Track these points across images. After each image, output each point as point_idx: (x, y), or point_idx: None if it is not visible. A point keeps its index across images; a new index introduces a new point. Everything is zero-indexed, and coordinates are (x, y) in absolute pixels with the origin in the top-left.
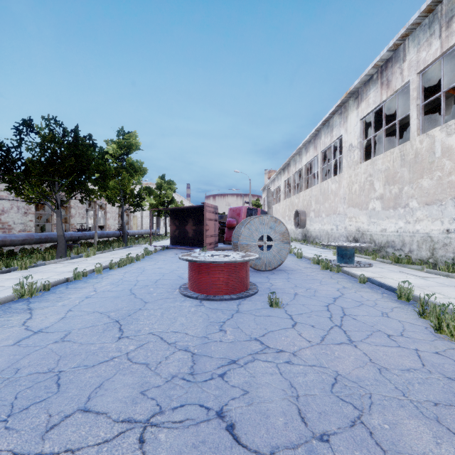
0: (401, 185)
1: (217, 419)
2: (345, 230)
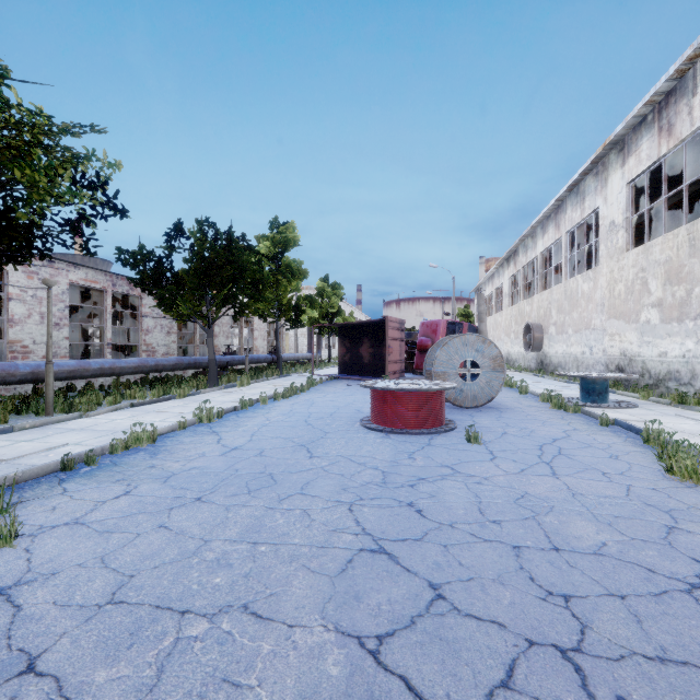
0: (689, 286)
1: (407, 506)
2: (604, 354)
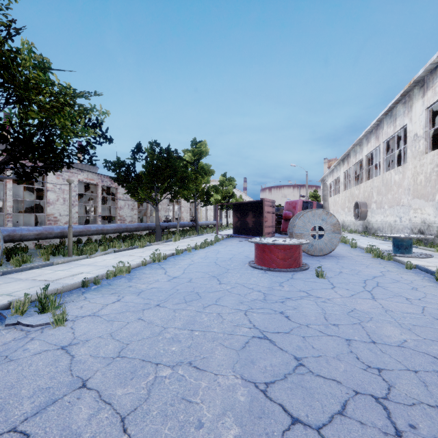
0: None
1: (280, 313)
2: (410, 222)
